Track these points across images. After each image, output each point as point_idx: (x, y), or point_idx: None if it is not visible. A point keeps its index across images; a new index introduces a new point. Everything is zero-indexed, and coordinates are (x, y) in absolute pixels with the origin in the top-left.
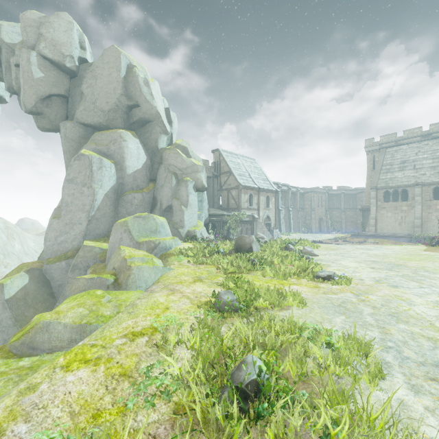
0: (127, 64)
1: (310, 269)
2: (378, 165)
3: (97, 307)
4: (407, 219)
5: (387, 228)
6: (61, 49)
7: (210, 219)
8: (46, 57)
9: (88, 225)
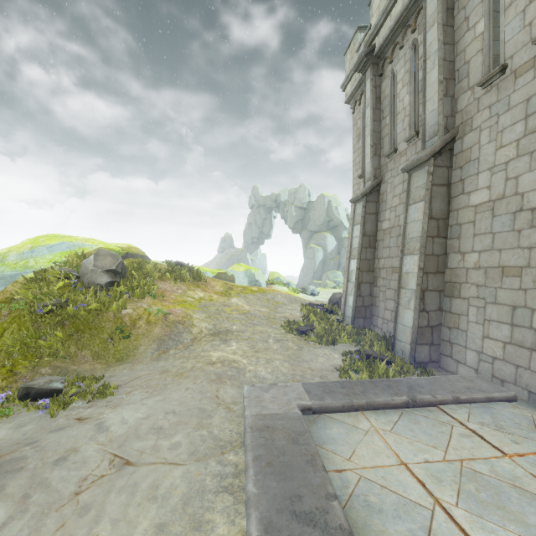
0: (327, 200)
1: None
2: None
3: (322, 288)
4: None
5: None
6: (302, 201)
7: None
8: (297, 206)
9: (313, 274)
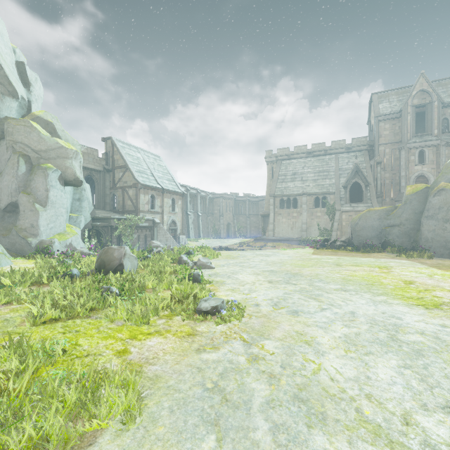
0: None
1: (193, 295)
2: (276, 175)
3: None
4: (297, 224)
5: (283, 233)
6: None
7: (92, 223)
8: None
9: None
